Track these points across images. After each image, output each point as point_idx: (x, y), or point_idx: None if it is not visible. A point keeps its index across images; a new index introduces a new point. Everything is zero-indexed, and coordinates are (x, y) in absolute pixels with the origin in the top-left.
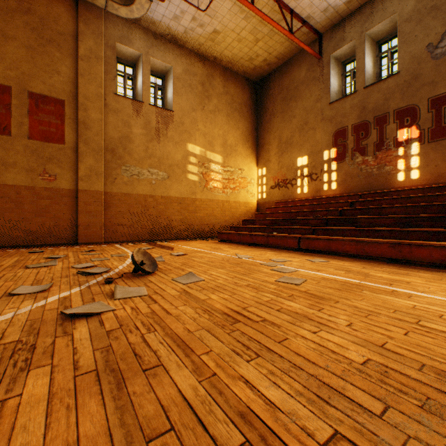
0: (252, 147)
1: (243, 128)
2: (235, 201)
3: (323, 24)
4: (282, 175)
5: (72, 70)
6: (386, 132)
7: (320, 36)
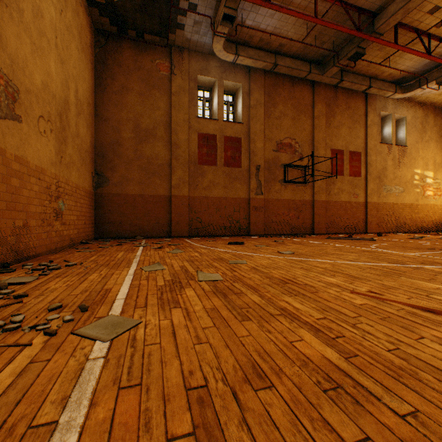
0: None
1: None
2: (440, 204)
3: None
4: None
5: (363, 134)
6: None
7: None
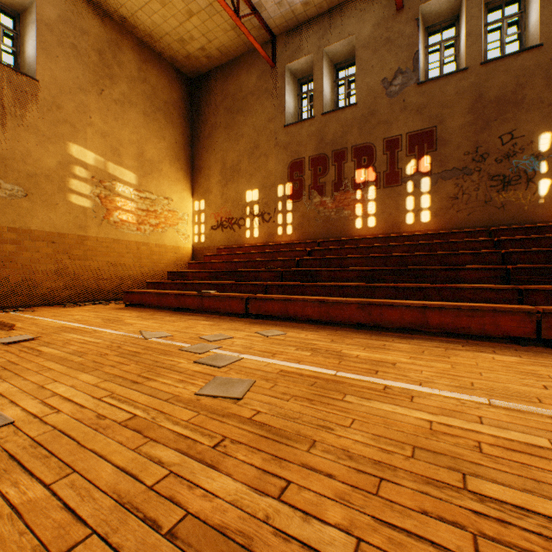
0: (186, 169)
1: (172, 139)
2: (158, 243)
3: (277, 22)
4: (227, 213)
5: None
6: (344, 171)
7: (274, 38)
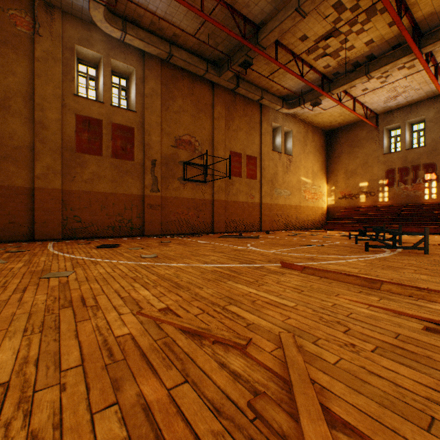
0: (324, 172)
1: (320, 161)
2: (317, 206)
3: (380, 111)
4: (348, 191)
5: (258, 141)
6: (418, 174)
7: (376, 115)
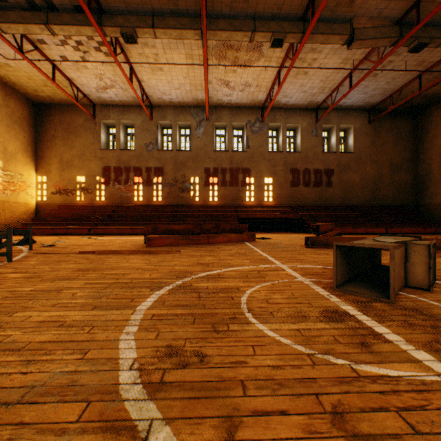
0: (32, 156)
1: (24, 139)
2: (16, 201)
3: (97, 101)
4: (64, 186)
5: None
6: (130, 176)
7: (94, 105)
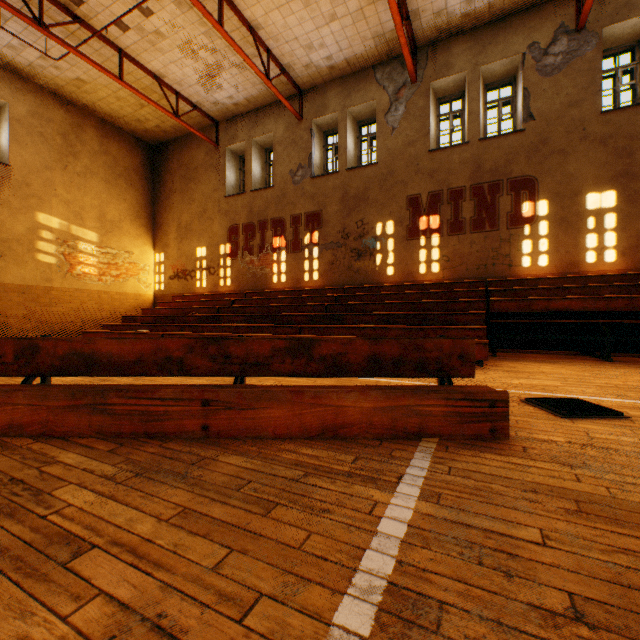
0: (147, 225)
1: (133, 200)
2: (119, 292)
3: (217, 113)
4: (182, 265)
5: None
6: (266, 237)
7: (217, 123)
